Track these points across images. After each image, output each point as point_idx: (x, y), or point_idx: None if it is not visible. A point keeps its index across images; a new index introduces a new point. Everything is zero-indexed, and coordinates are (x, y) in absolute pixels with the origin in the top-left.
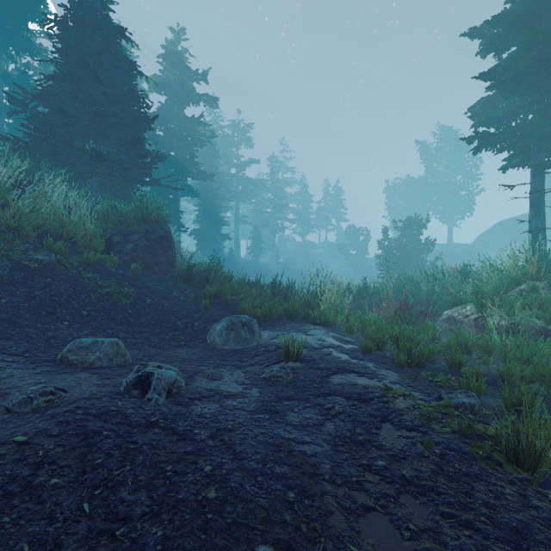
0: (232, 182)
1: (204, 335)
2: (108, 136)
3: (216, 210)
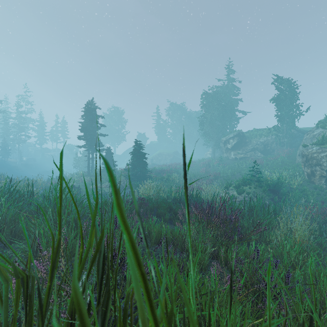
0: None
1: None
2: None
3: None
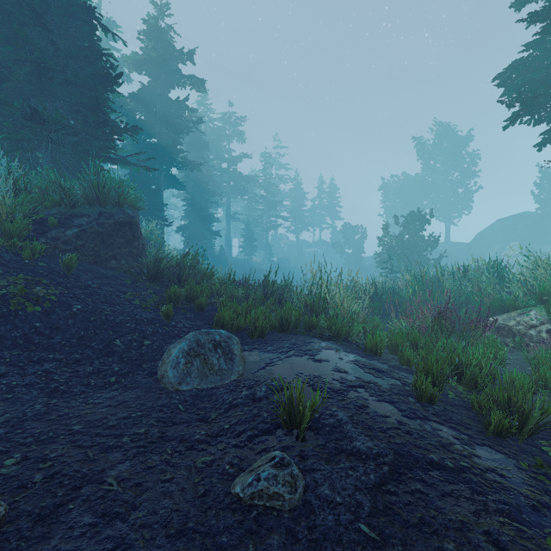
0: (223, 177)
1: (155, 361)
2: (56, 96)
3: (205, 205)
